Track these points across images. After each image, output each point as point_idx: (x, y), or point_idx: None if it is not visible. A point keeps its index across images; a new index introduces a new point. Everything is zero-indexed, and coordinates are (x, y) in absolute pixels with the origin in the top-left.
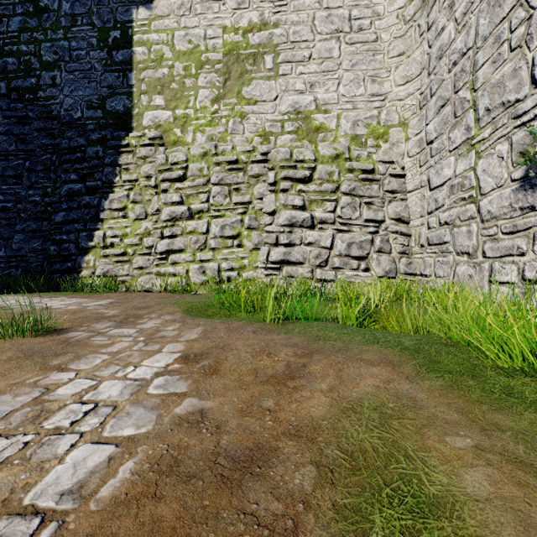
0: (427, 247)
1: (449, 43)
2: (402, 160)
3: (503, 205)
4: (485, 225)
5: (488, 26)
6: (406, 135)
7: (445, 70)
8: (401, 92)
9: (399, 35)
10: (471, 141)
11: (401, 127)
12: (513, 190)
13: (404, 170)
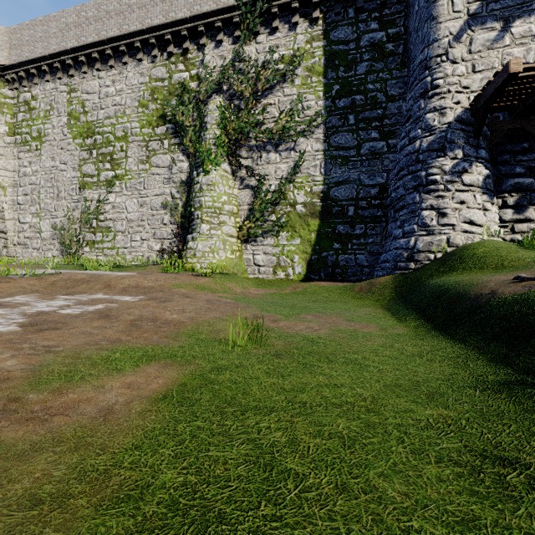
0: (18, 245)
1: (30, 174)
2: (3, 204)
3: (48, 236)
4: (43, 241)
5: (44, 184)
6: (5, 194)
7: (28, 182)
8: (2, 173)
9: (1, 146)
10: (38, 214)
11: (2, 188)
12: (51, 233)
13: (4, 209)
